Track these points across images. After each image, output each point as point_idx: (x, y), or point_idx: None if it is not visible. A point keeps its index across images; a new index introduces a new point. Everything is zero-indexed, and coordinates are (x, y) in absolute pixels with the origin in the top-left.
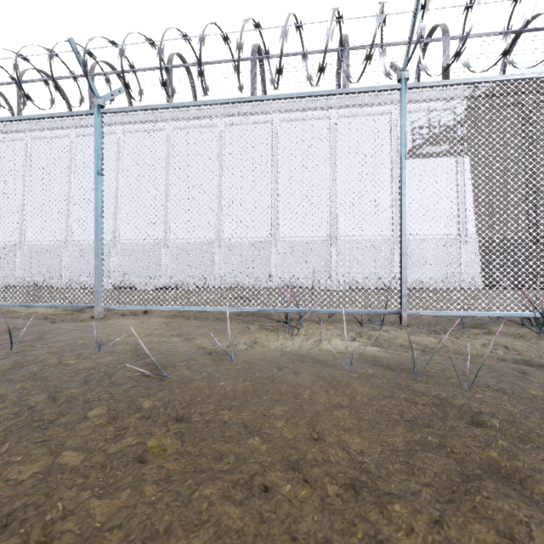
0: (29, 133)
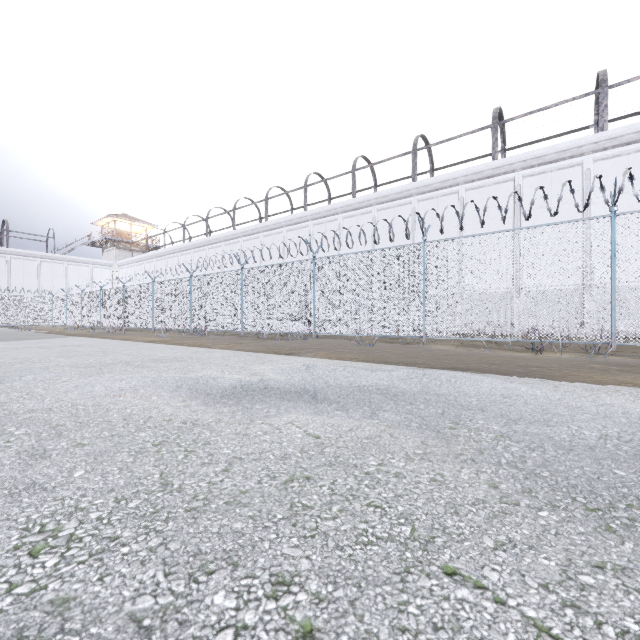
0: (311, 222)
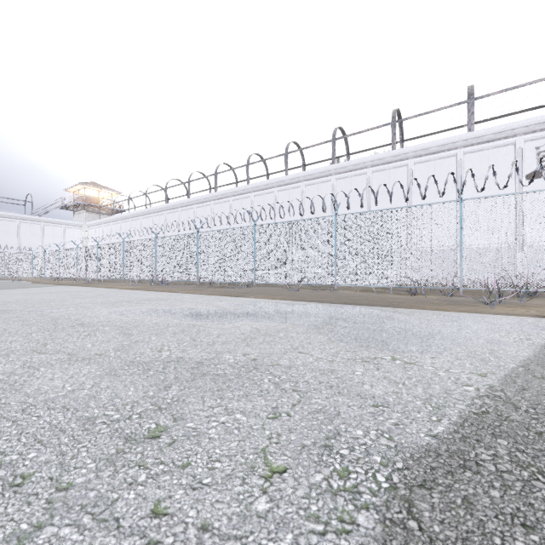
0: (253, 193)
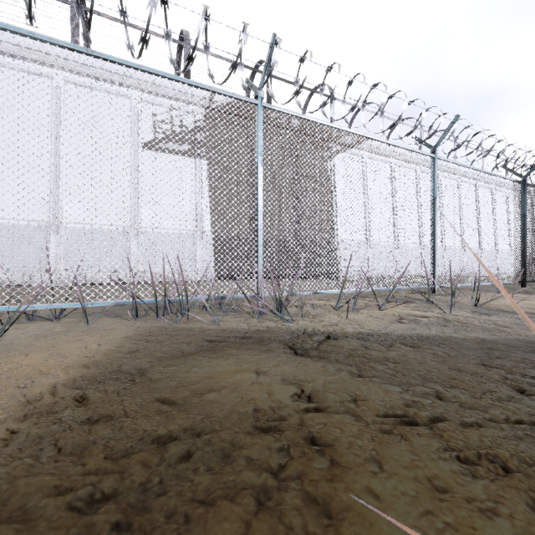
0: None
